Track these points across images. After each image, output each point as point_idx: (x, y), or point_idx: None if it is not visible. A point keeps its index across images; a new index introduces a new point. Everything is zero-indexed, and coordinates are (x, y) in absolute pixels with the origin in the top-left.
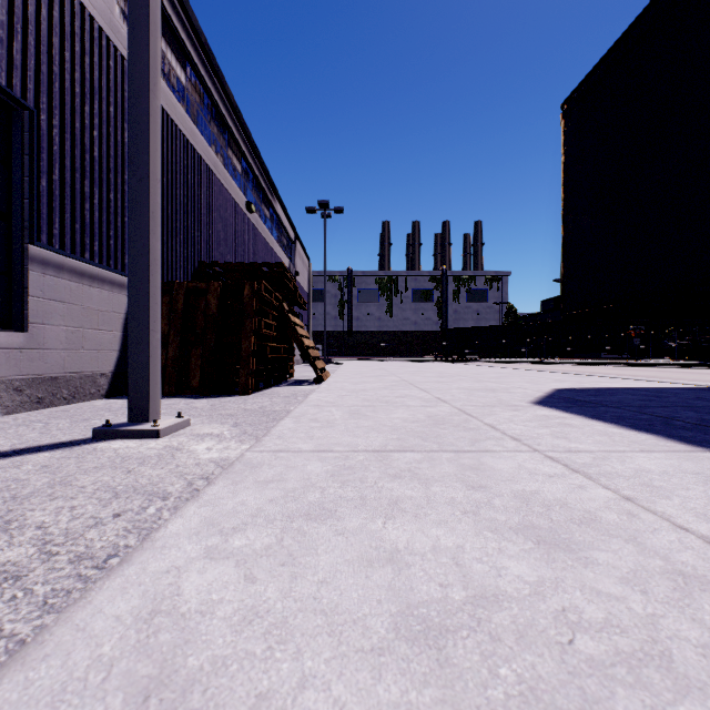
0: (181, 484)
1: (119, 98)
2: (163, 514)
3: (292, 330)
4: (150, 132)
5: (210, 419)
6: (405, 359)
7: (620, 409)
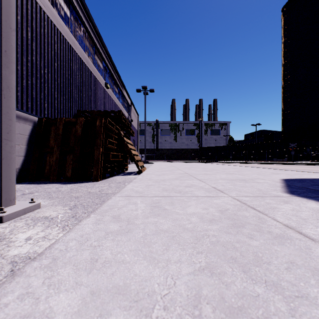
0: None
1: (24, 12)
2: None
3: (125, 145)
4: None
5: (59, 201)
6: (182, 161)
7: None
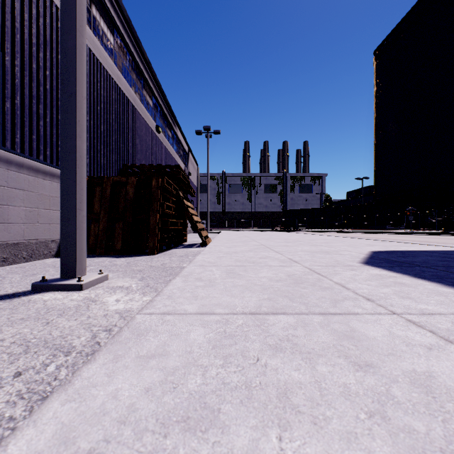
0: (86, 336)
1: None
2: (60, 372)
3: (185, 210)
4: (76, 61)
5: (124, 274)
6: (259, 230)
7: (432, 269)
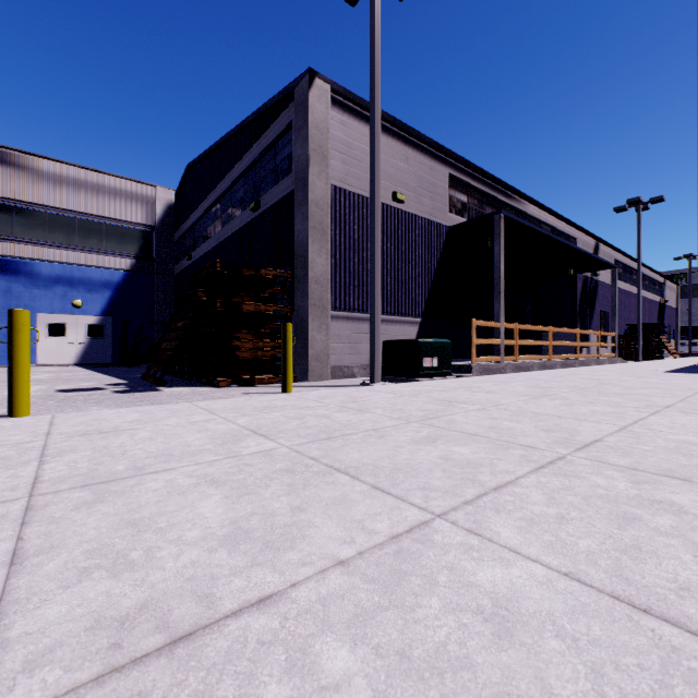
0: None
1: None
2: None
3: (663, 344)
4: (639, 323)
5: None
6: None
7: None
